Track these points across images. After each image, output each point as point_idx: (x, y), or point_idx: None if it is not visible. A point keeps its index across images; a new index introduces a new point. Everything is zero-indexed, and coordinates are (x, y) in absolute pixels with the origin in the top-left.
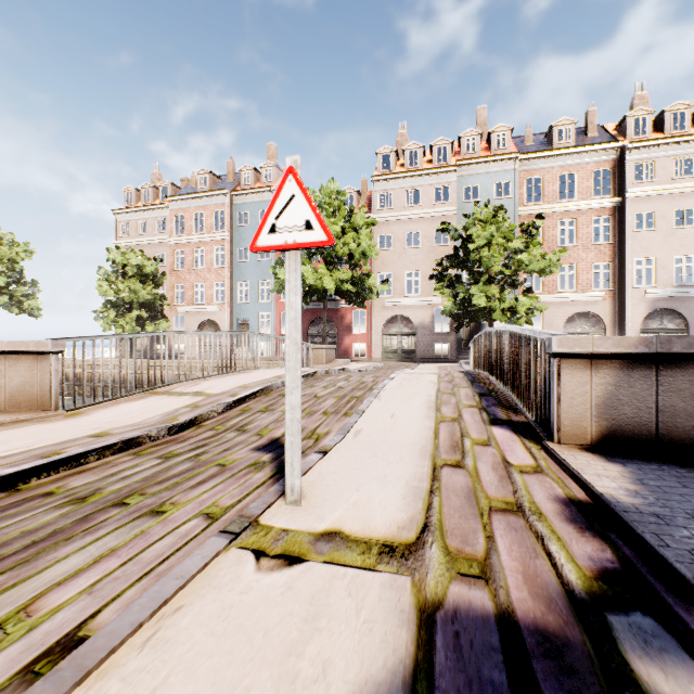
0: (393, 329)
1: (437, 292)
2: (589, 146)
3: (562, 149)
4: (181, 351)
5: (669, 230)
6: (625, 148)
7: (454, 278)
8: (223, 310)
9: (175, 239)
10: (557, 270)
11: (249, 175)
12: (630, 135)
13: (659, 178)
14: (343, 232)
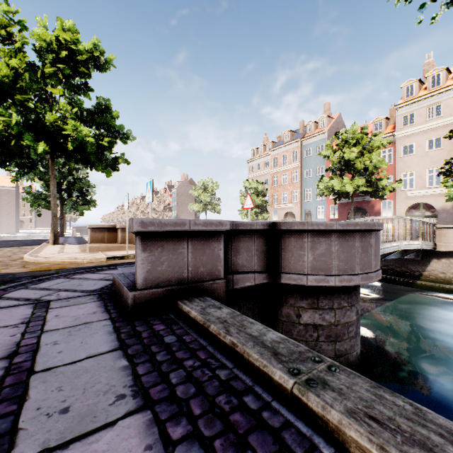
0: (415, 213)
1: (442, 185)
2: None
3: None
4: None
5: None
6: None
7: None
8: (296, 206)
9: (273, 170)
10: None
11: (311, 126)
12: None
13: None
14: (362, 154)
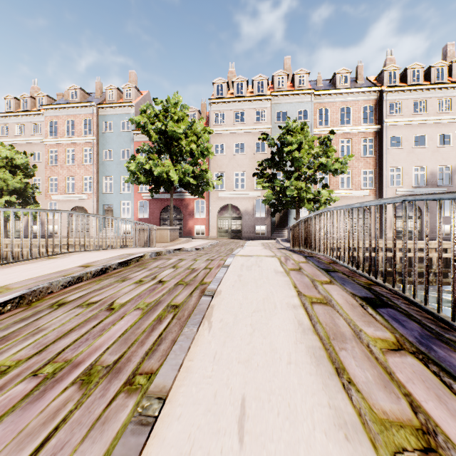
0: (225, 214)
1: (259, 186)
2: (360, 89)
3: (342, 89)
4: (56, 231)
5: (410, 149)
6: (383, 91)
7: (271, 175)
8: (91, 198)
9: (49, 140)
10: (346, 171)
11: (113, 93)
12: (386, 83)
13: (404, 113)
14: (185, 136)
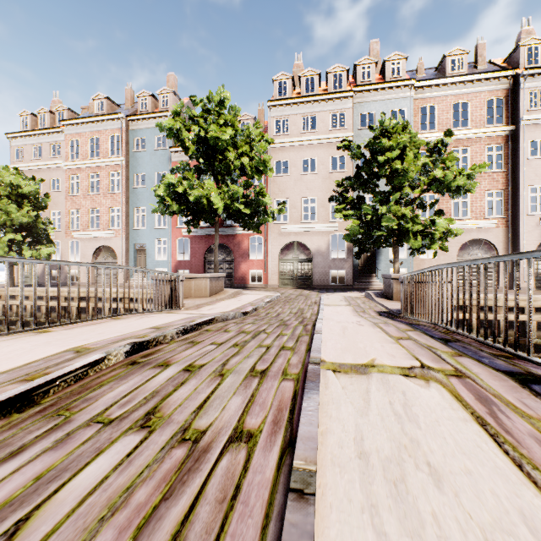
0: (289, 255)
1: (338, 214)
2: (483, 75)
3: (457, 76)
4: None
5: None
6: (519, 75)
7: (356, 200)
8: (119, 236)
9: (69, 163)
10: (474, 189)
11: (147, 101)
12: (523, 64)
13: None
14: (234, 147)
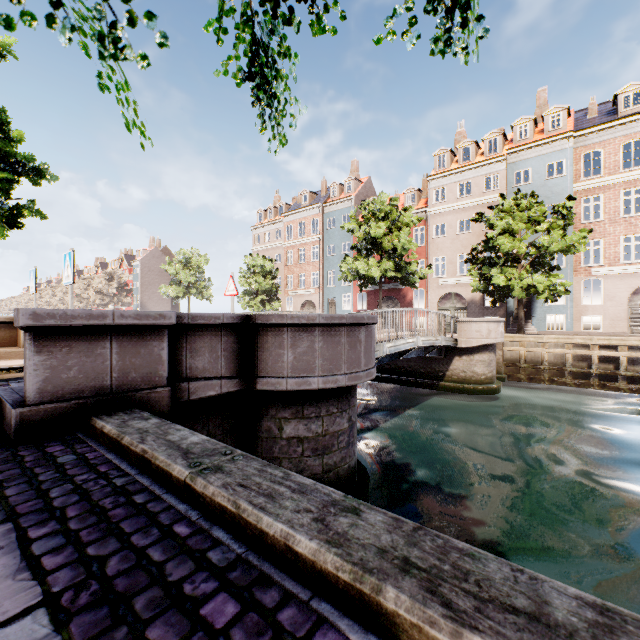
0: (447, 304)
1: (469, 273)
2: None
3: (624, 117)
4: None
5: None
6: None
7: (487, 260)
8: (317, 293)
9: (286, 243)
10: (582, 248)
11: (336, 189)
12: None
13: None
14: (390, 231)
